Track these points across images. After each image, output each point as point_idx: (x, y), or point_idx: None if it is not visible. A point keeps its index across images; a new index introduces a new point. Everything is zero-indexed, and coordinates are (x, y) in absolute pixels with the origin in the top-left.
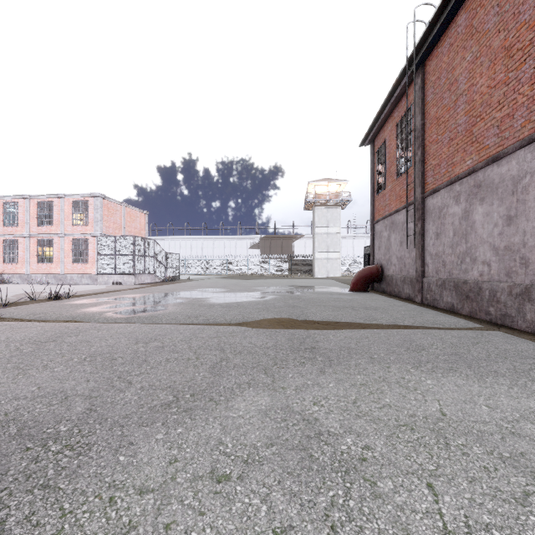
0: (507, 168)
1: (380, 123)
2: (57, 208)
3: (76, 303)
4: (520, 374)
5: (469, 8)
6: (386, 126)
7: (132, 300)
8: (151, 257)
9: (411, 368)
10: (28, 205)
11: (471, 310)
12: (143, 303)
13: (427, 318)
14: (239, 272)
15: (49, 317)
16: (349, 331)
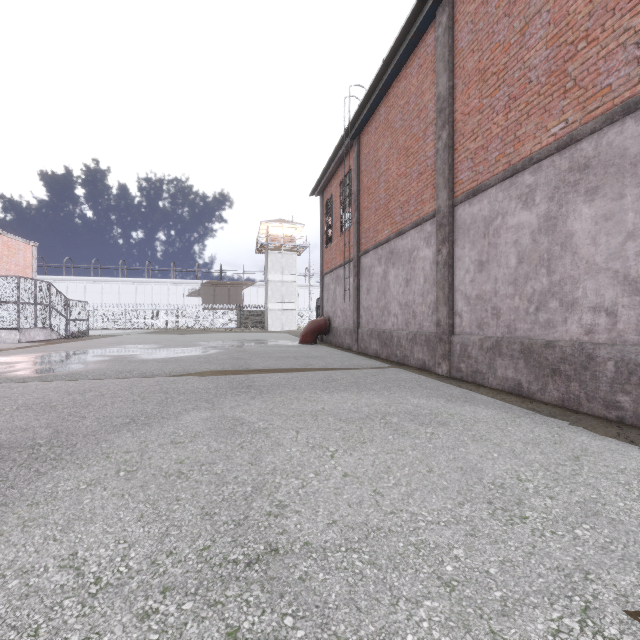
0: (406, 242)
1: (328, 178)
2: None
3: None
4: (385, 389)
5: (386, 104)
6: (333, 182)
7: (32, 360)
8: (46, 305)
9: (319, 391)
10: None
11: (387, 354)
12: (51, 363)
13: (353, 362)
14: (173, 326)
15: None
16: (285, 374)
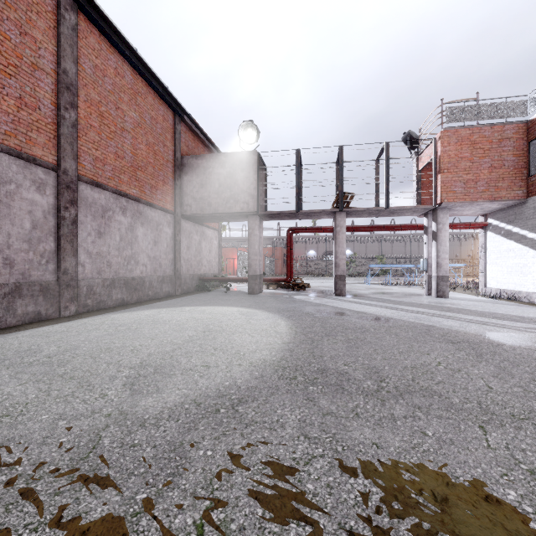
0: None
1: None
2: None
3: None
4: None
5: None
6: None
7: None
8: None
9: None
10: None
11: None
12: None
13: None
14: None
15: None
16: None
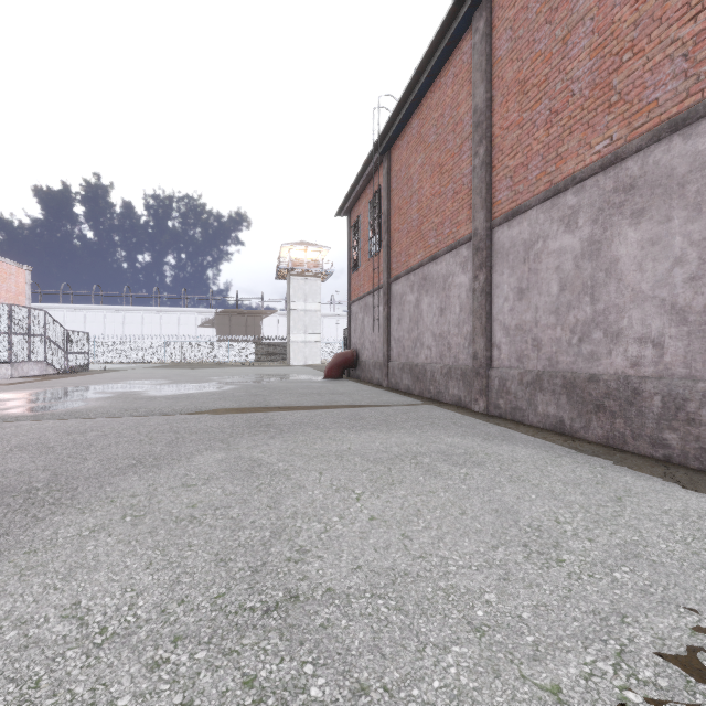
0: (441, 267)
1: (355, 196)
2: None
3: None
4: (417, 427)
5: (419, 117)
6: (361, 201)
7: (25, 397)
8: (41, 336)
9: (345, 430)
10: None
11: (420, 390)
12: (47, 400)
13: (383, 398)
14: (184, 360)
15: None
16: (307, 411)
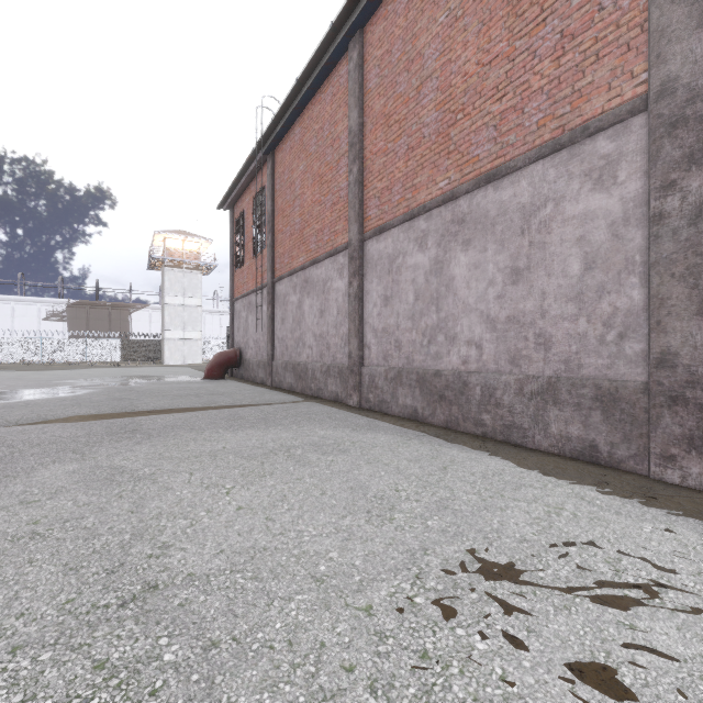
0: (321, 272)
1: (238, 191)
2: None
3: None
4: (294, 423)
5: (302, 125)
6: (245, 197)
7: None
8: None
9: (222, 430)
10: None
11: (303, 388)
12: None
13: (266, 397)
14: (21, 360)
15: None
16: (182, 414)
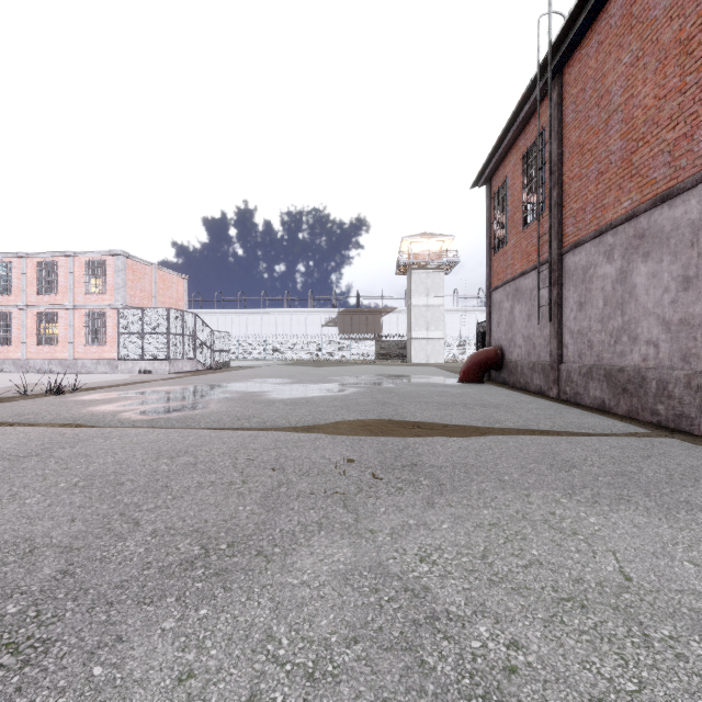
0: (684, 210)
1: (500, 155)
2: (64, 270)
3: (83, 399)
4: None
5: None
6: (508, 160)
7: (162, 395)
8: (192, 336)
9: (562, 496)
10: (25, 266)
11: (631, 408)
12: (176, 399)
13: (570, 419)
14: (310, 357)
15: (41, 419)
16: (464, 439)
